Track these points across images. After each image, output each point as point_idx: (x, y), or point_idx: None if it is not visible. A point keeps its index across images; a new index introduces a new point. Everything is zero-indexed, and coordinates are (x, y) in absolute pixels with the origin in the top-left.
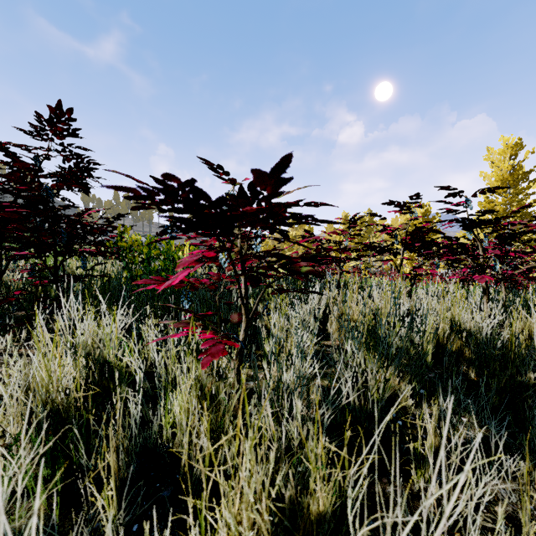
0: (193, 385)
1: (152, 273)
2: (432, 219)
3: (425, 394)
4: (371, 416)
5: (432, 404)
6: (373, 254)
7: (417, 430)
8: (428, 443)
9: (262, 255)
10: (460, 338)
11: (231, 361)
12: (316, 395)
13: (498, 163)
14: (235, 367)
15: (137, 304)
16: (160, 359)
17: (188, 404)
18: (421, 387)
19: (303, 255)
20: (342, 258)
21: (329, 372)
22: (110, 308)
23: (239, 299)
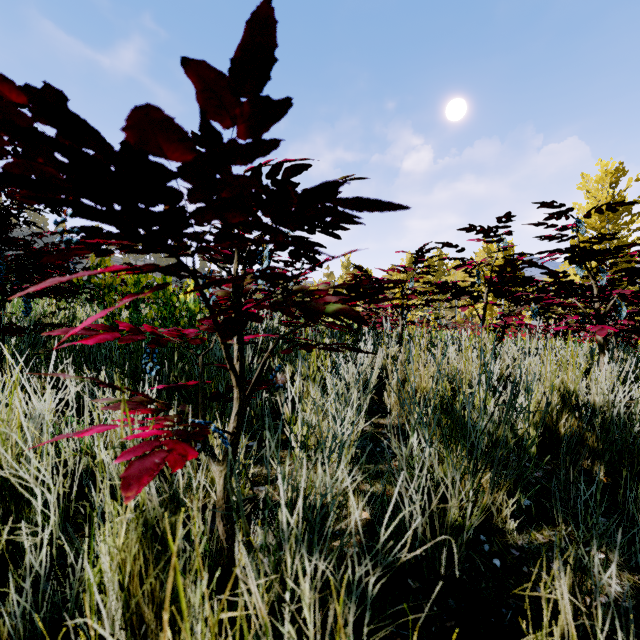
0: (132, 518)
1: (141, 322)
2: (515, 261)
3: (558, 542)
4: (449, 550)
5: (568, 559)
6: (448, 297)
7: (526, 577)
8: (558, 627)
9: (242, 276)
10: (578, 418)
11: (216, 465)
12: (362, 510)
13: (595, 193)
14: (221, 476)
15: (109, 366)
16: (109, 458)
17: (124, 551)
18: (525, 495)
19: (336, 287)
20: (405, 304)
21: (384, 468)
22: (76, 372)
23: (255, 359)
